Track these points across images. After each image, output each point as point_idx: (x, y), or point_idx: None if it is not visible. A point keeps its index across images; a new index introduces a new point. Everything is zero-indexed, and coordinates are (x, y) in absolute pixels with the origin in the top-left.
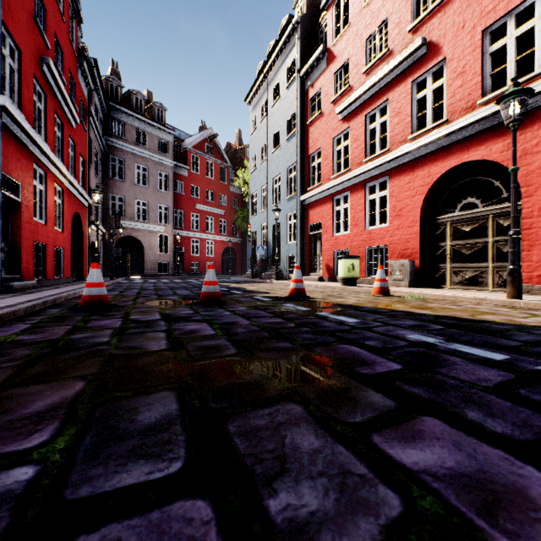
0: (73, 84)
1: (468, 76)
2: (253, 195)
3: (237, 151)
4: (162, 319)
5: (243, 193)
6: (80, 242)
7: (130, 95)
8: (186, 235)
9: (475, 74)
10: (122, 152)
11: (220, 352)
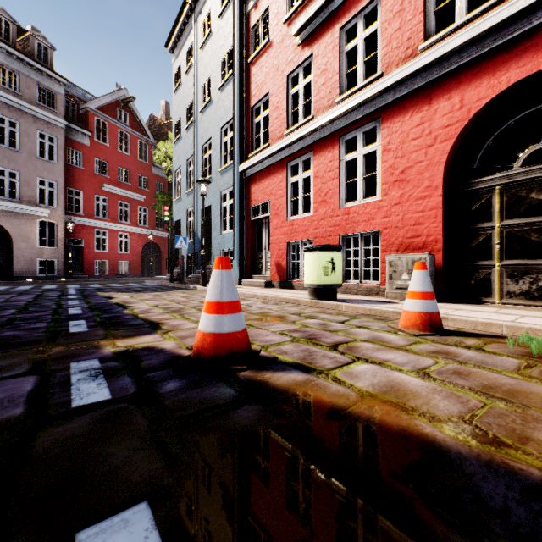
0: None
1: None
2: (177, 172)
3: (163, 126)
4: None
5: (165, 169)
6: None
7: None
8: (87, 224)
9: None
10: None
11: None
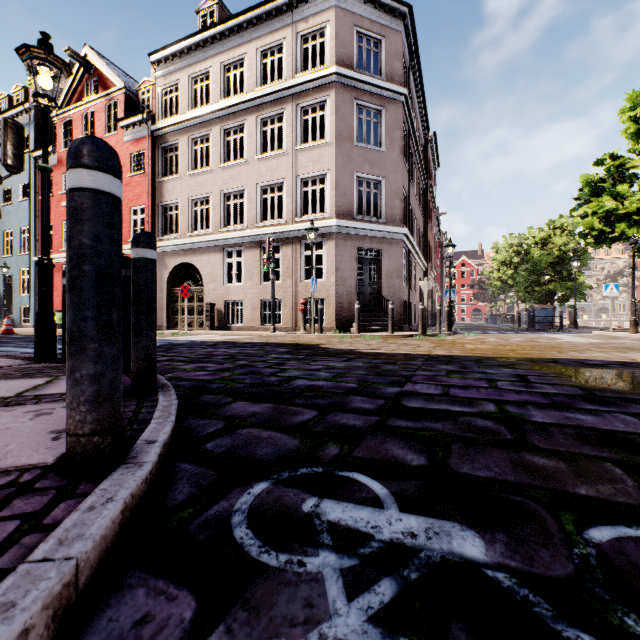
0: None
1: (126, 225)
2: None
3: None
4: None
5: None
6: None
7: None
8: None
9: (128, 226)
10: None
11: None
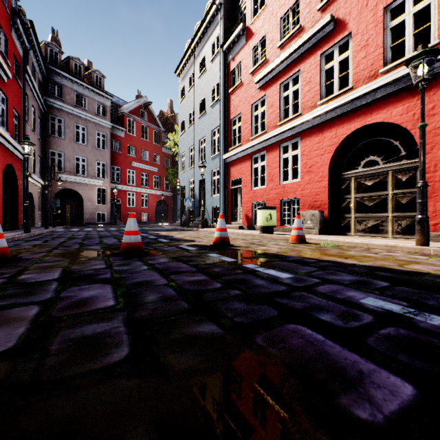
0: (5, 39)
1: (371, 48)
2: (182, 155)
3: (169, 118)
4: (59, 278)
5: (174, 153)
6: (15, 192)
7: (70, 61)
8: (123, 189)
9: (377, 47)
10: (62, 112)
11: (99, 357)
